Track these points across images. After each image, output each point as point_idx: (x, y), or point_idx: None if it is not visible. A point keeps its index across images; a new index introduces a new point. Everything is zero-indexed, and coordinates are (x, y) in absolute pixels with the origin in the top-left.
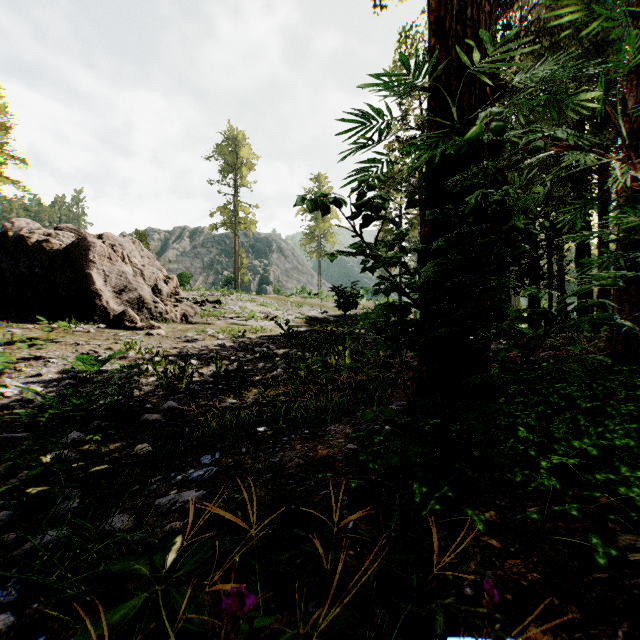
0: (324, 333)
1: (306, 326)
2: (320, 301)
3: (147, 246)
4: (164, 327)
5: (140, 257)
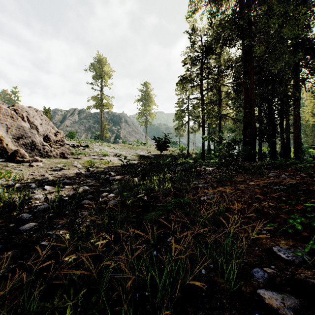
0: (148, 164)
1: (138, 160)
2: (146, 147)
3: (50, 116)
4: (45, 161)
5: (40, 119)
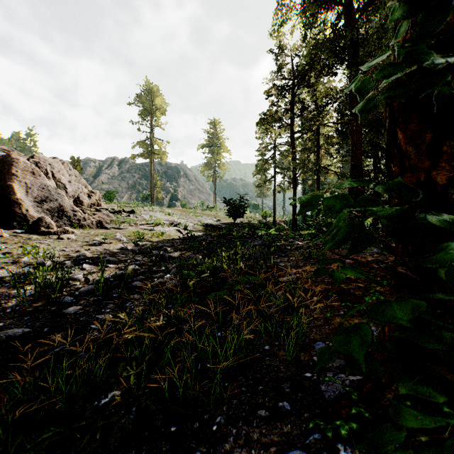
0: (217, 237)
1: (203, 231)
2: (215, 212)
3: (80, 169)
4: (78, 232)
5: (68, 175)
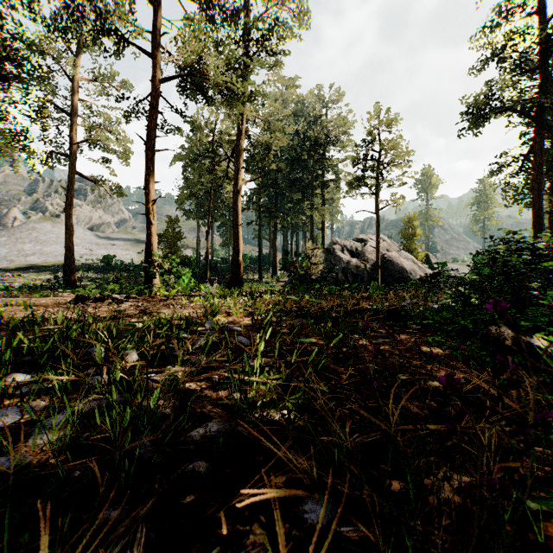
0: None
1: None
2: None
3: None
4: None
5: None
